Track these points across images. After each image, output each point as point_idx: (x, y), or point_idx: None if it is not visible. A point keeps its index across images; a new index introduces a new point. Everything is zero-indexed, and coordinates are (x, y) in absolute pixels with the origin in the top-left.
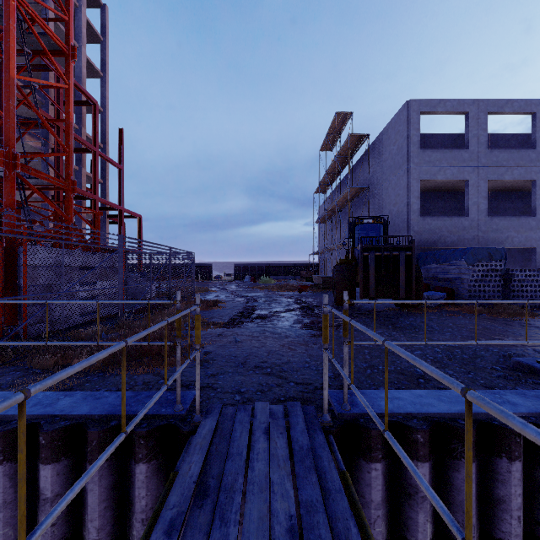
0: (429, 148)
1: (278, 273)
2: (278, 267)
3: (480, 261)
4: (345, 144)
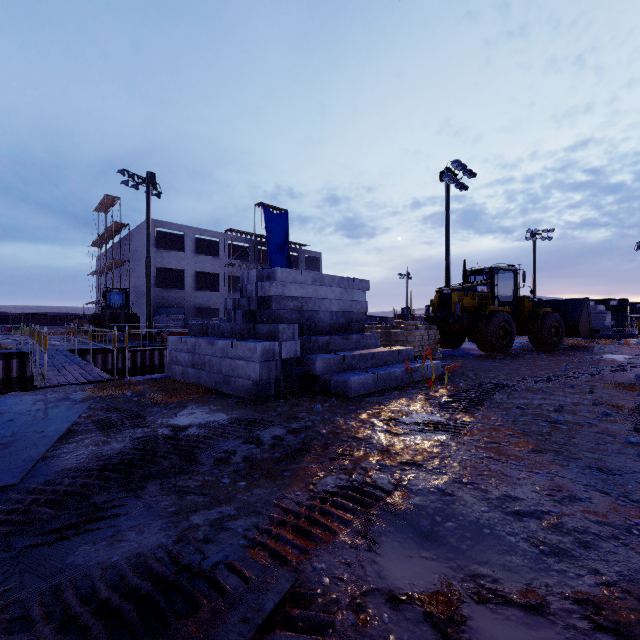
0: (172, 242)
1: (42, 323)
2: (44, 316)
3: (173, 315)
4: (112, 225)
